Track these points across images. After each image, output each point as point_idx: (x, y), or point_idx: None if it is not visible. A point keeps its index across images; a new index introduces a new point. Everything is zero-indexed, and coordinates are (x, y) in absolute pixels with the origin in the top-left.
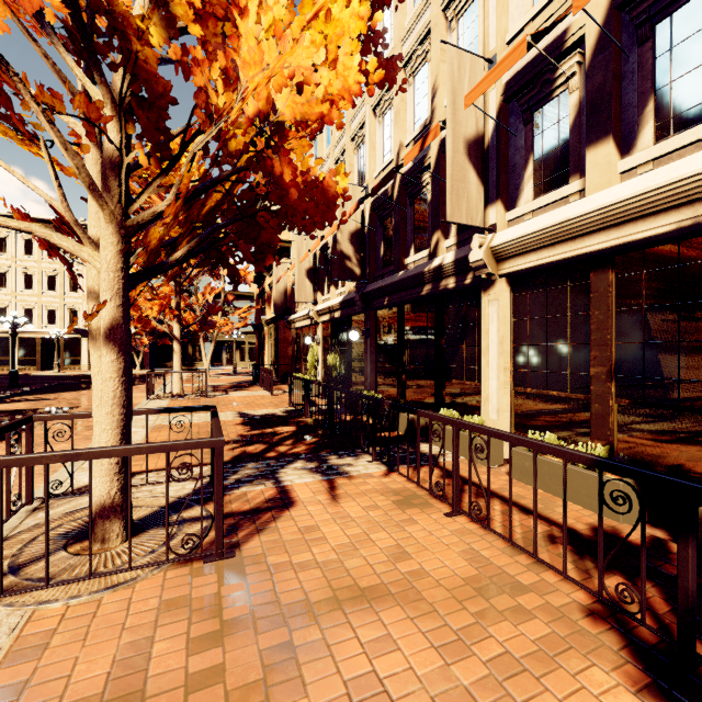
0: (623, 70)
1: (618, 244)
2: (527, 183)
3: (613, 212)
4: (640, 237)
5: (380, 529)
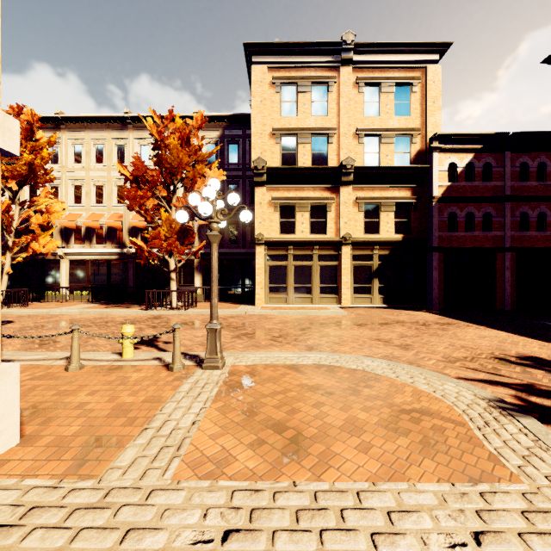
0: (92, 229)
1: (90, 258)
2: (73, 240)
3: (90, 254)
4: (93, 258)
5: (51, 304)
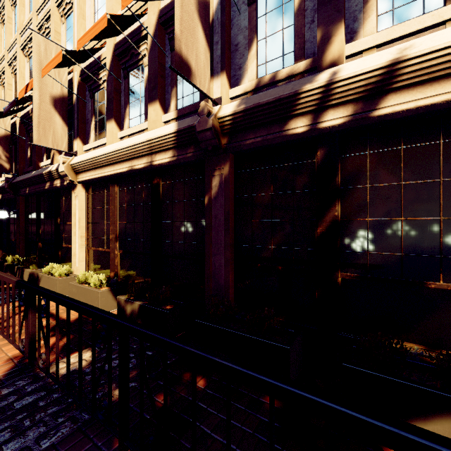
0: (121, 88)
1: (114, 173)
2: (92, 132)
3: (109, 157)
4: (119, 171)
5: None
